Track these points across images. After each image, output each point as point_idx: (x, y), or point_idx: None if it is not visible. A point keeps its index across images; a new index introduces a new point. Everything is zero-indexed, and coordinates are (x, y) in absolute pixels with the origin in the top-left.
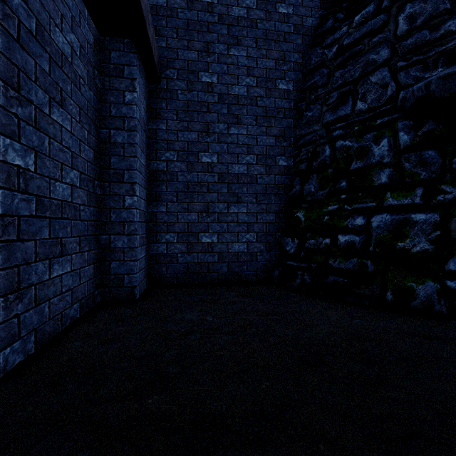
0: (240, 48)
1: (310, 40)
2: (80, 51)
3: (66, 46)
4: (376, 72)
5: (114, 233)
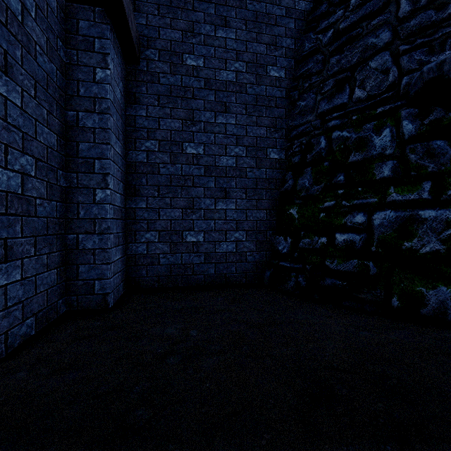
0: (228, 29)
1: (303, 26)
2: (35, 12)
3: (14, 0)
4: (376, 56)
5: (82, 232)
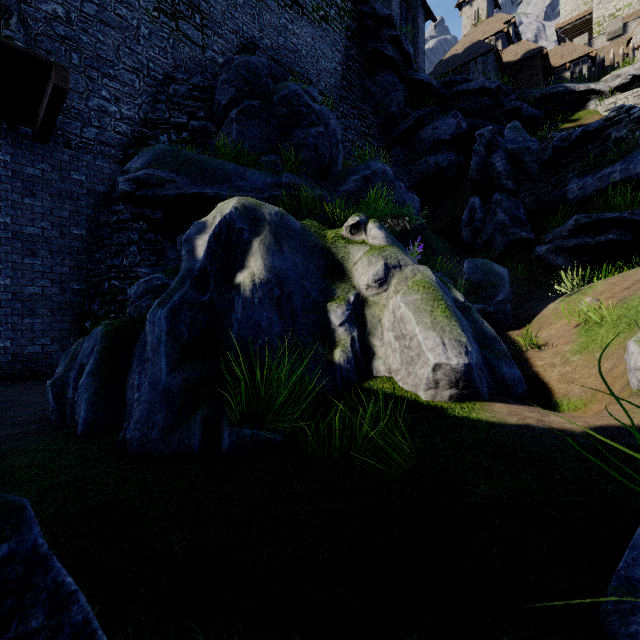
0: (35, 199)
1: (101, 202)
2: None
3: None
4: (133, 246)
5: None
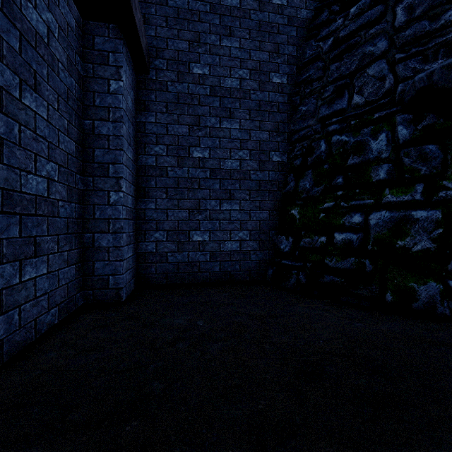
0: (233, 39)
1: (304, 33)
2: (58, 33)
3: (41, 25)
4: (373, 64)
5: (98, 231)
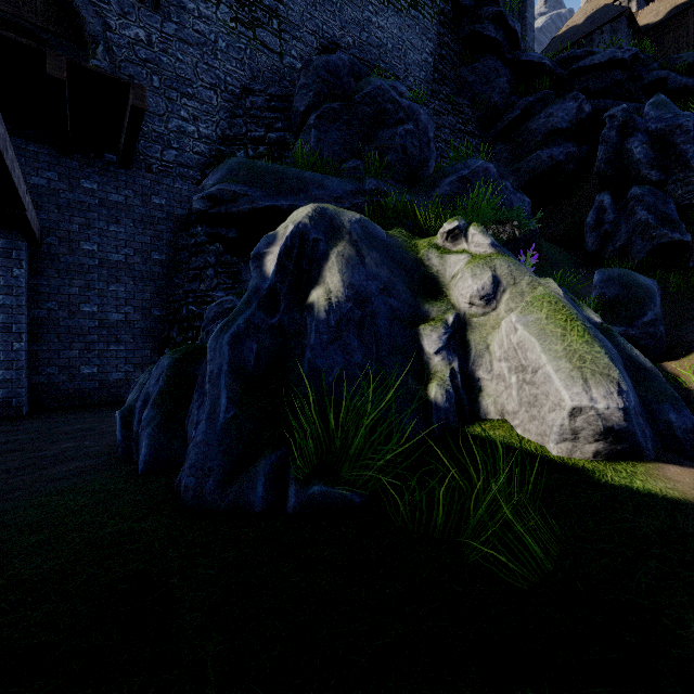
0: (119, 226)
1: (180, 225)
2: None
3: None
4: (210, 269)
5: (3, 369)
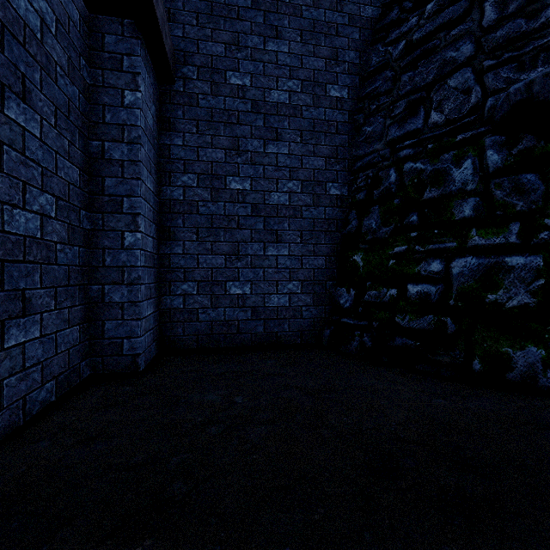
0: (280, 41)
1: (369, 36)
2: (56, 28)
3: (32, 16)
4: (456, 74)
5: (109, 282)
